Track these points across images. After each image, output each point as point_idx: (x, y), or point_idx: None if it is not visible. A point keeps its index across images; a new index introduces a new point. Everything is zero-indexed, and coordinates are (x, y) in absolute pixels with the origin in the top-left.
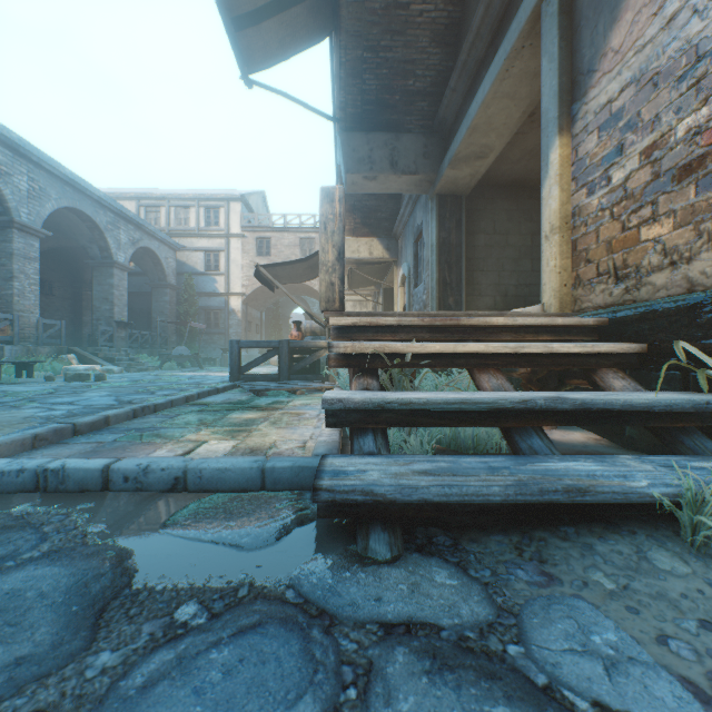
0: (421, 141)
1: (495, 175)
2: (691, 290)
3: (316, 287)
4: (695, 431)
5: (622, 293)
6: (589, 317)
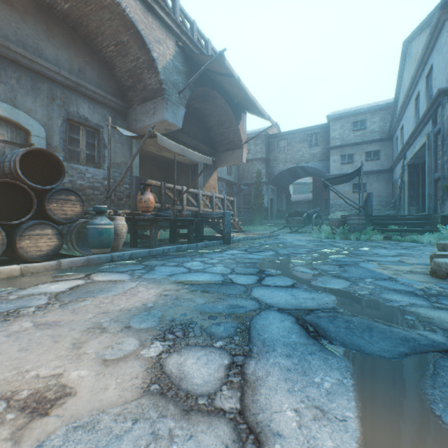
0: None
1: None
2: None
3: None
4: None
5: None
6: None
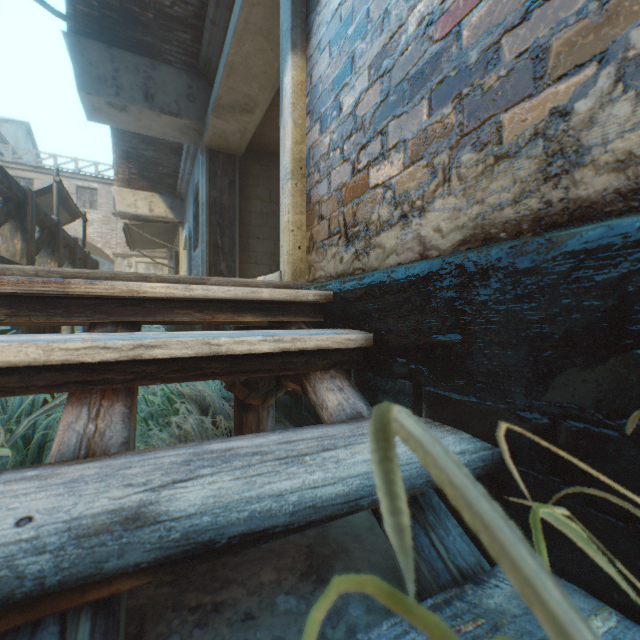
0: (184, 80)
1: (270, 141)
2: (425, 256)
3: (99, 244)
4: (432, 498)
5: (353, 258)
6: (316, 289)
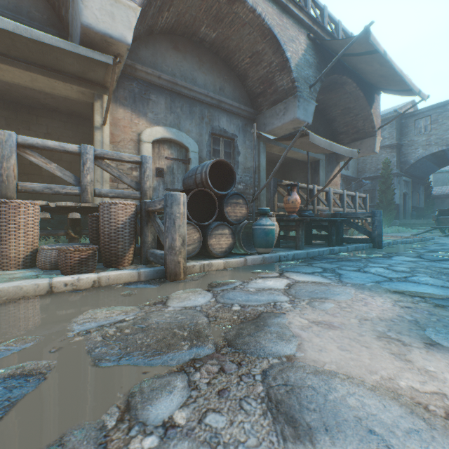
0: None
1: None
2: None
3: None
4: None
5: None
6: None
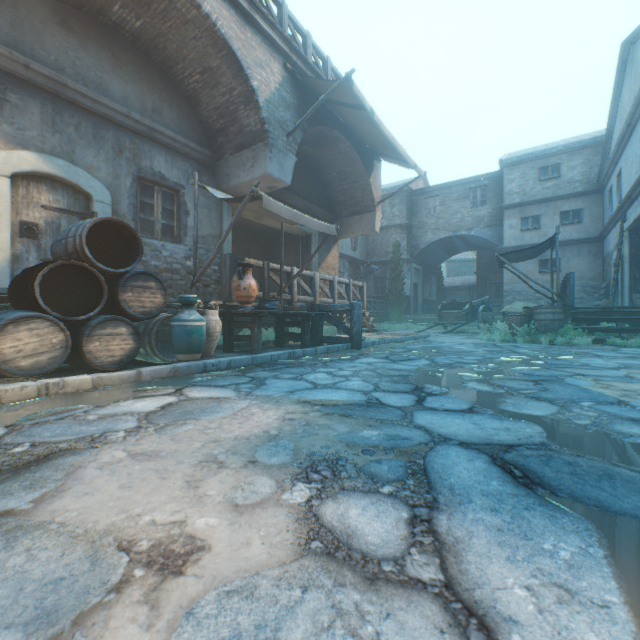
0: None
1: None
2: None
3: None
4: None
5: None
6: None
